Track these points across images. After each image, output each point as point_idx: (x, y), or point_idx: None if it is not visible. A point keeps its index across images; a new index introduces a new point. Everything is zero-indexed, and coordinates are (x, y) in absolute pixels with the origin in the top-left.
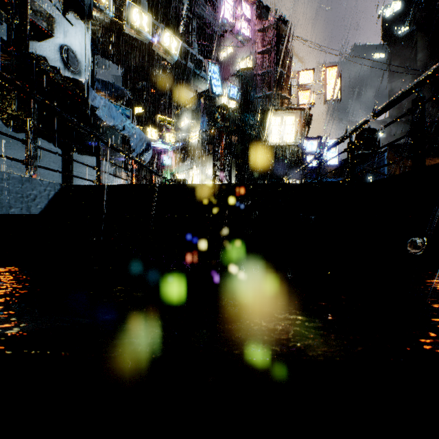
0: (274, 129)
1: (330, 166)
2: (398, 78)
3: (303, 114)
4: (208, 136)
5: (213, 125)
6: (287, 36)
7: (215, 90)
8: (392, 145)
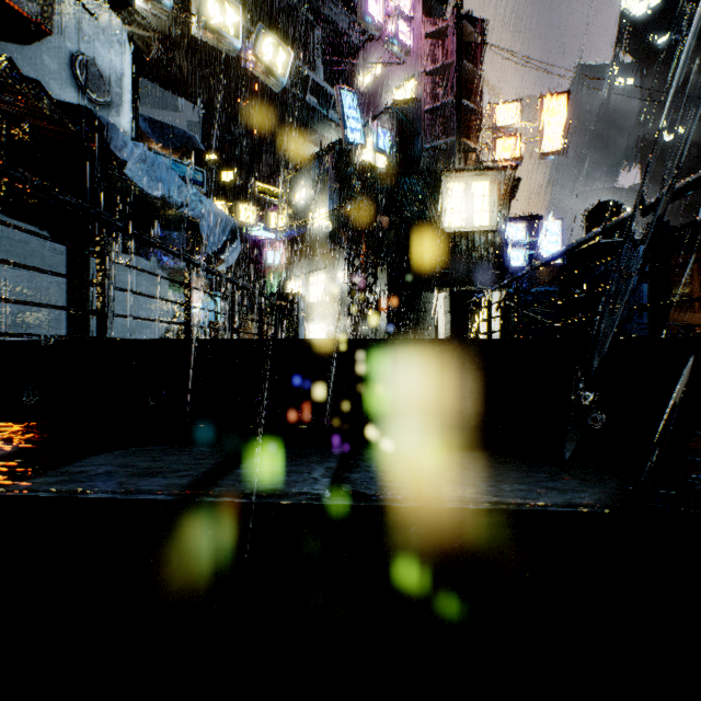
0: (454, 203)
1: (548, 266)
2: (656, 118)
3: (504, 177)
4: (340, 217)
5: (349, 198)
6: (475, 45)
7: (352, 137)
8: None
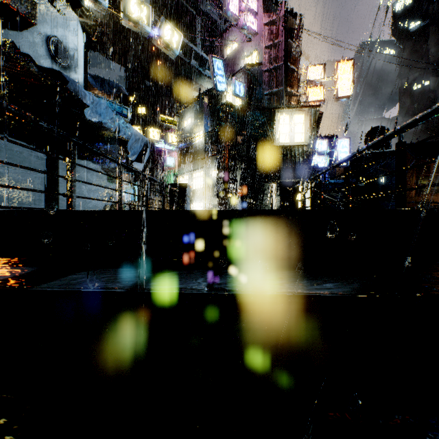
0: (282, 128)
1: (341, 167)
2: (408, 75)
3: (313, 111)
4: (212, 136)
5: (217, 125)
6: (295, 29)
7: (220, 87)
8: (407, 144)
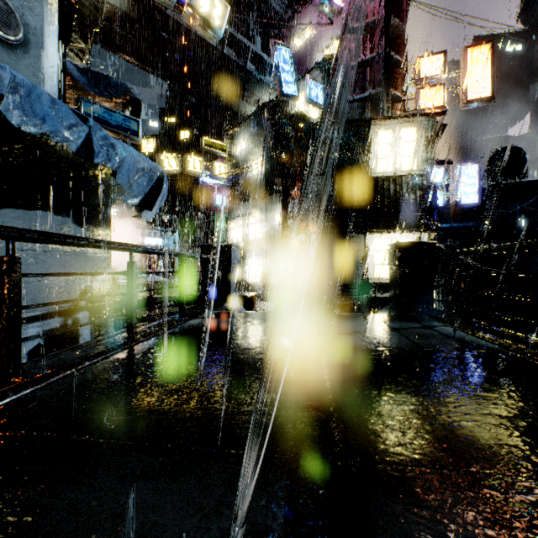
0: (382, 149)
1: (465, 206)
2: None
3: (431, 123)
4: (275, 165)
5: (283, 147)
6: (400, 2)
7: (287, 89)
8: None
